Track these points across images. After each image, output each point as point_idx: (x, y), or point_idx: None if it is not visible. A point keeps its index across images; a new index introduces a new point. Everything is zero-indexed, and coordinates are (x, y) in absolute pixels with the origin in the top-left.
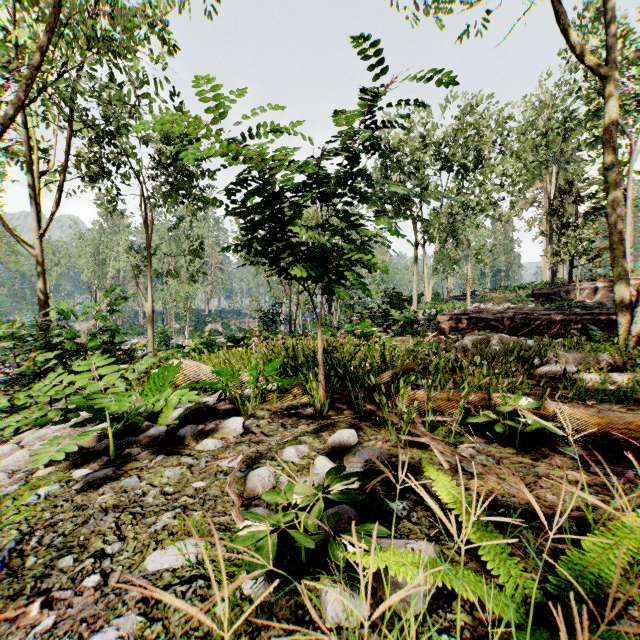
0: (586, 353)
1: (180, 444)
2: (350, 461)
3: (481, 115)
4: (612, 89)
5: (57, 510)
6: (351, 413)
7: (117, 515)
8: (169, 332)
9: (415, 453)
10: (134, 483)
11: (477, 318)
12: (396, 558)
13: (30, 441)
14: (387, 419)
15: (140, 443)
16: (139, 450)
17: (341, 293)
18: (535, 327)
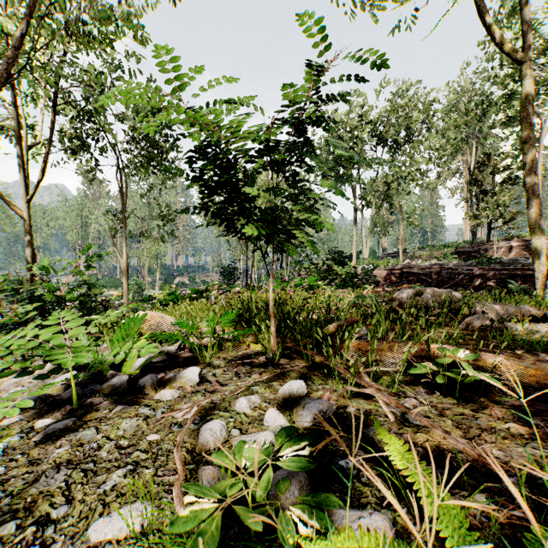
0: (509, 305)
1: (140, 393)
2: (299, 414)
3: (411, 98)
4: (530, 71)
5: (12, 465)
6: (300, 362)
7: (69, 472)
8: (142, 285)
9: (361, 404)
10: (91, 435)
11: (408, 273)
12: (351, 542)
13: (7, 386)
14: (333, 368)
15: (103, 392)
16: (101, 399)
17: (291, 252)
18: (459, 280)
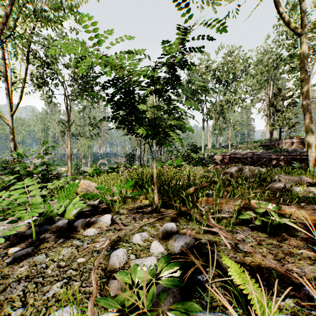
0: (294, 176)
1: (75, 230)
2: (172, 245)
3: (235, 56)
4: (305, 40)
5: None
6: (172, 211)
7: (26, 284)
8: (79, 164)
9: (210, 237)
10: (42, 259)
11: (234, 157)
12: None
13: None
14: (192, 214)
15: (52, 230)
16: (50, 235)
17: (167, 144)
18: (263, 162)
